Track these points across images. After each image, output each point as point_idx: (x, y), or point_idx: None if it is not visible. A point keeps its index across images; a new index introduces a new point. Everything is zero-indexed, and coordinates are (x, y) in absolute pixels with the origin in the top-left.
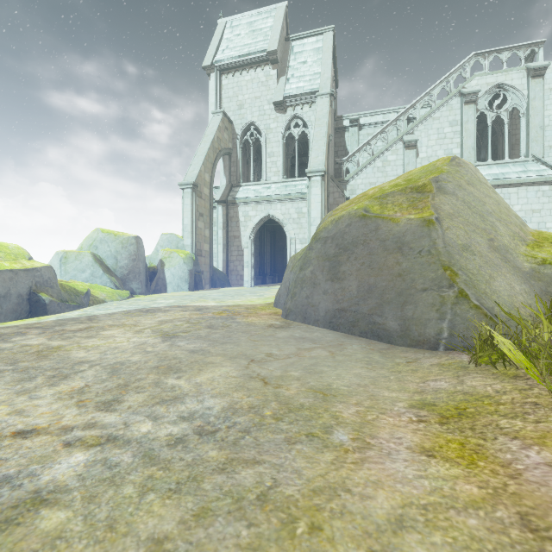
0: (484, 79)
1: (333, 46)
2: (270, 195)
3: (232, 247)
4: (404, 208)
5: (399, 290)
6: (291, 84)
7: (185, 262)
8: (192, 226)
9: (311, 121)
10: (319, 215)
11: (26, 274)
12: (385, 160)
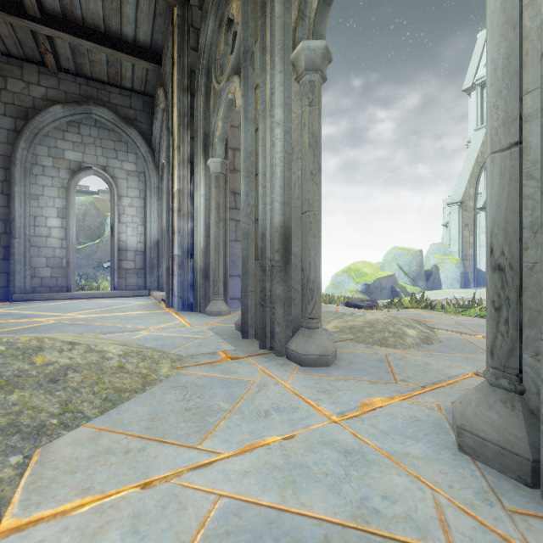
0: None
1: None
2: None
3: None
4: None
5: None
6: None
7: (457, 266)
8: (458, 236)
9: None
10: None
11: (389, 278)
12: None
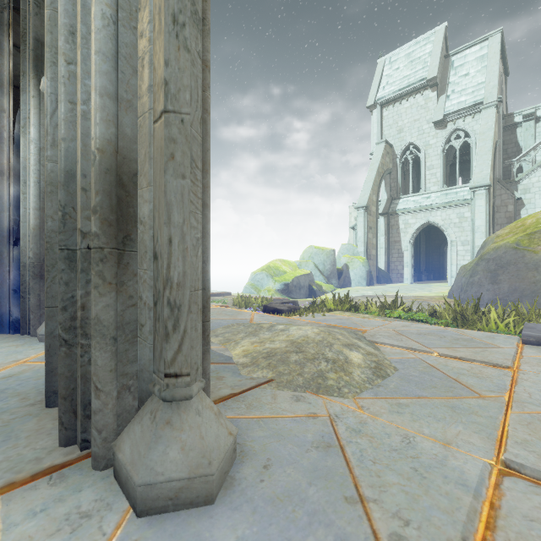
0: None
1: (501, 44)
2: (430, 204)
3: (393, 250)
4: None
5: (532, 290)
6: (452, 100)
7: (364, 265)
8: (364, 237)
9: (474, 130)
10: (483, 223)
11: (307, 276)
12: None
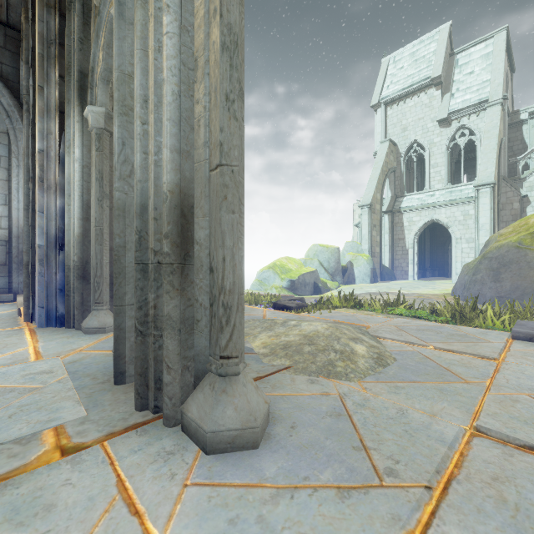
0: None
1: (506, 41)
2: (434, 202)
3: (397, 247)
4: None
5: (533, 288)
6: (456, 98)
7: (368, 263)
8: (368, 235)
9: (479, 128)
10: (488, 221)
11: (312, 274)
12: None
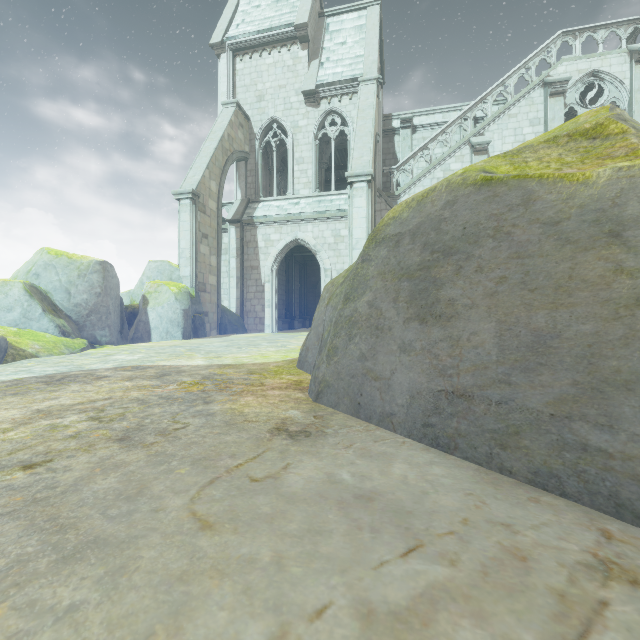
0: (574, 65)
1: (379, 26)
2: (298, 212)
3: (249, 280)
4: (573, 162)
5: None
6: (326, 69)
7: (178, 299)
8: (192, 250)
9: (352, 117)
10: (364, 235)
11: None
12: (447, 169)
